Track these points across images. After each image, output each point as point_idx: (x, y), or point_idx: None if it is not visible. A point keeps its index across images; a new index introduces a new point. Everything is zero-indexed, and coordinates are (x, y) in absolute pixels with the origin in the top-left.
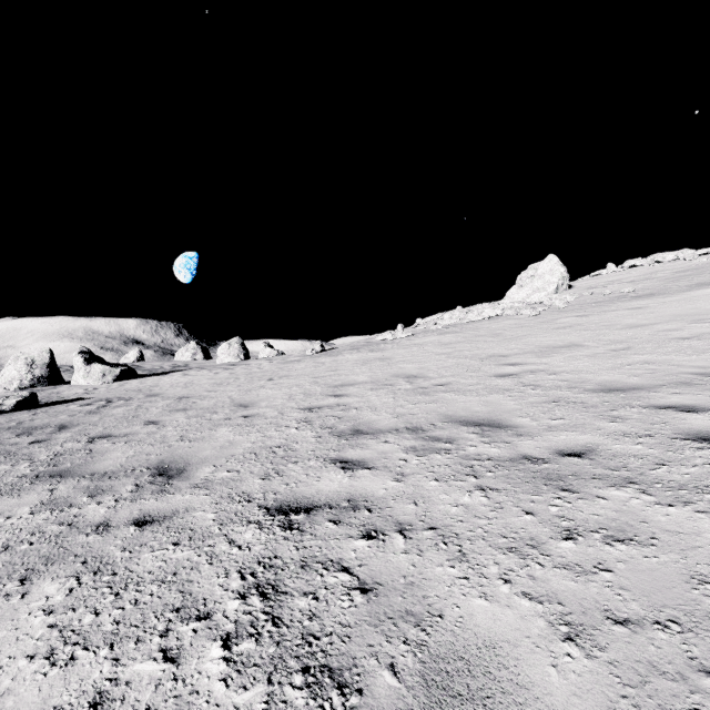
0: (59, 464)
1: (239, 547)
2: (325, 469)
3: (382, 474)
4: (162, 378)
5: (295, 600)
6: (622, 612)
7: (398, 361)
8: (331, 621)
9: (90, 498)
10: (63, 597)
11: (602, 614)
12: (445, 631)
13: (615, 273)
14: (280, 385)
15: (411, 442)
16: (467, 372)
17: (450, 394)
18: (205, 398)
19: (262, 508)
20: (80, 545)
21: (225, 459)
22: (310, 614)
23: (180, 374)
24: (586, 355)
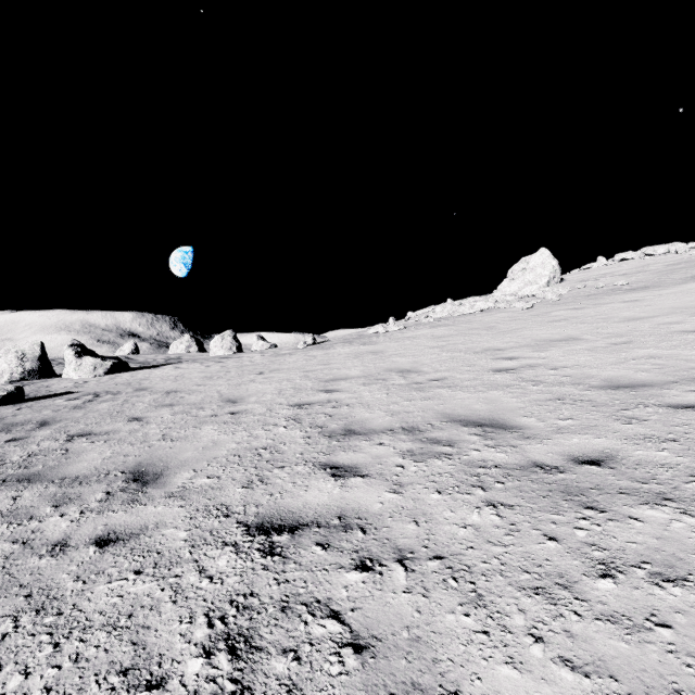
0: (30, 466)
1: (209, 578)
2: (314, 476)
3: (377, 483)
4: (153, 371)
5: (272, 661)
6: None
7: (391, 354)
8: None
9: (54, 509)
10: None
11: None
12: None
13: (606, 266)
14: (270, 379)
15: (407, 444)
16: (463, 366)
17: (447, 390)
18: (194, 393)
19: (241, 525)
20: (29, 571)
21: (207, 463)
22: (289, 683)
23: (171, 367)
24: (586, 349)
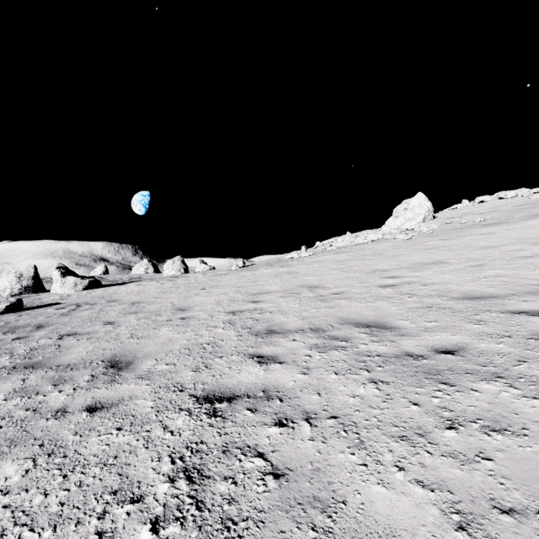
0: (33, 357)
1: (171, 432)
2: (245, 363)
3: (291, 367)
4: (121, 288)
5: (217, 484)
6: (507, 501)
7: (303, 274)
8: (247, 506)
9: (54, 387)
10: (19, 478)
11: (489, 502)
12: (349, 518)
13: (468, 207)
14: (210, 293)
15: (314, 340)
16: (357, 283)
17: (344, 301)
18: (152, 303)
19: (192, 397)
20: (40, 429)
21: (165, 354)
22: (229, 498)
23: (134, 284)
24: (450, 270)
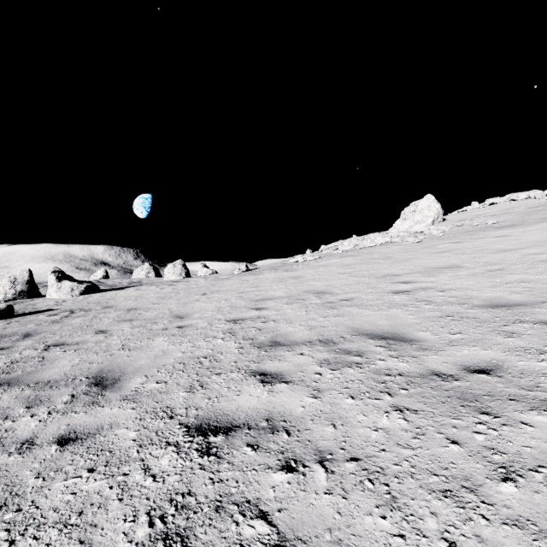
0: (12, 371)
1: (153, 477)
2: (246, 382)
3: (299, 389)
4: (119, 293)
5: None
6: None
7: (308, 279)
8: None
9: (26, 409)
10: None
11: None
12: None
13: (478, 209)
14: (211, 299)
15: (324, 354)
16: (367, 288)
17: (355, 308)
18: (149, 310)
19: (182, 426)
20: None
21: (157, 369)
22: None
23: (133, 289)
24: (467, 275)
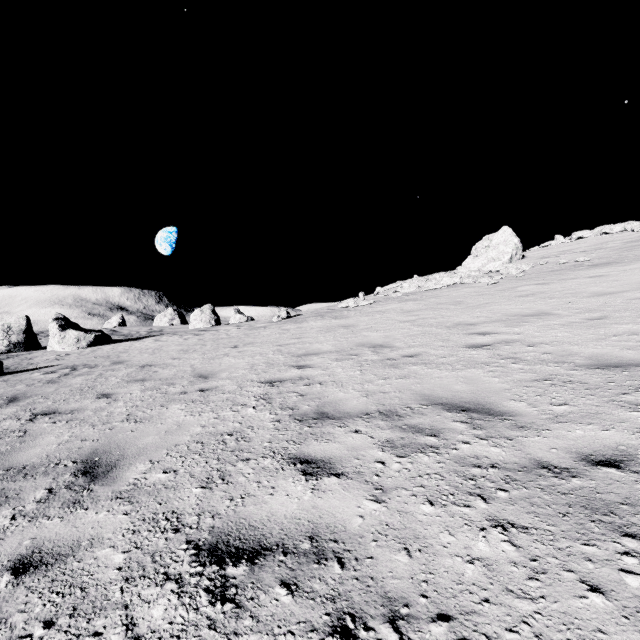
0: None
1: None
2: (282, 474)
3: (354, 486)
4: (134, 344)
5: None
6: None
7: (362, 328)
8: None
9: None
10: None
11: None
12: None
13: (564, 244)
14: (243, 353)
15: (386, 432)
16: (436, 341)
17: (422, 367)
18: (167, 367)
19: (190, 546)
20: None
21: (166, 451)
22: None
23: (152, 339)
24: (561, 324)
